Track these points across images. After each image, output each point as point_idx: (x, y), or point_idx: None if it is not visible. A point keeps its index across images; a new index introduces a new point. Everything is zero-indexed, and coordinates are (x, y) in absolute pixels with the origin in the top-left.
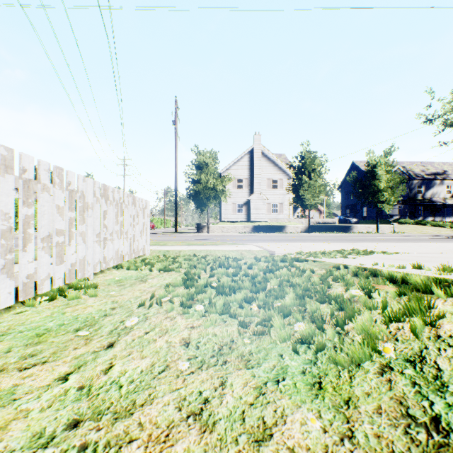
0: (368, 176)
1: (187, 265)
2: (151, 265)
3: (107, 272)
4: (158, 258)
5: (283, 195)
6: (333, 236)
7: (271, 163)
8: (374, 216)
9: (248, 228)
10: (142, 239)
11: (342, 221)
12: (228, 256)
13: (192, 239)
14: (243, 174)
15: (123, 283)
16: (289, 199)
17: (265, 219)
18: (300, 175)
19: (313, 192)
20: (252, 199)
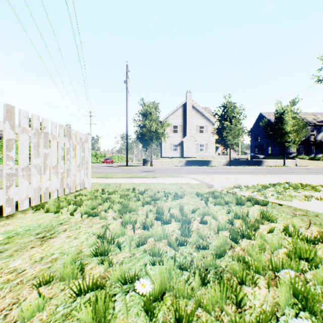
0: (277, 121)
1: (119, 206)
2: (75, 207)
3: (17, 217)
4: (93, 194)
5: (208, 137)
6: (251, 169)
7: (199, 113)
8: (277, 153)
9: (182, 162)
10: (81, 173)
11: (253, 157)
12: (167, 191)
13: (138, 171)
14: (177, 122)
15: (8, 245)
16: (212, 141)
17: (194, 155)
18: (223, 121)
19: (233, 134)
20: (184, 141)
